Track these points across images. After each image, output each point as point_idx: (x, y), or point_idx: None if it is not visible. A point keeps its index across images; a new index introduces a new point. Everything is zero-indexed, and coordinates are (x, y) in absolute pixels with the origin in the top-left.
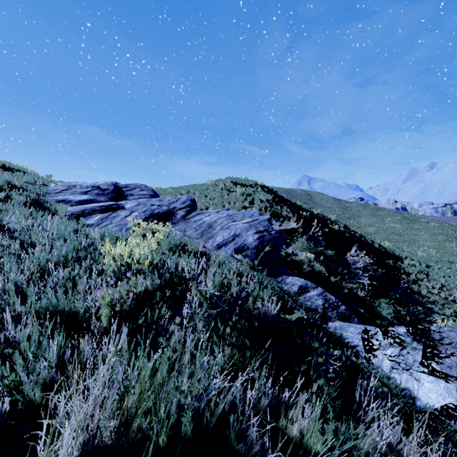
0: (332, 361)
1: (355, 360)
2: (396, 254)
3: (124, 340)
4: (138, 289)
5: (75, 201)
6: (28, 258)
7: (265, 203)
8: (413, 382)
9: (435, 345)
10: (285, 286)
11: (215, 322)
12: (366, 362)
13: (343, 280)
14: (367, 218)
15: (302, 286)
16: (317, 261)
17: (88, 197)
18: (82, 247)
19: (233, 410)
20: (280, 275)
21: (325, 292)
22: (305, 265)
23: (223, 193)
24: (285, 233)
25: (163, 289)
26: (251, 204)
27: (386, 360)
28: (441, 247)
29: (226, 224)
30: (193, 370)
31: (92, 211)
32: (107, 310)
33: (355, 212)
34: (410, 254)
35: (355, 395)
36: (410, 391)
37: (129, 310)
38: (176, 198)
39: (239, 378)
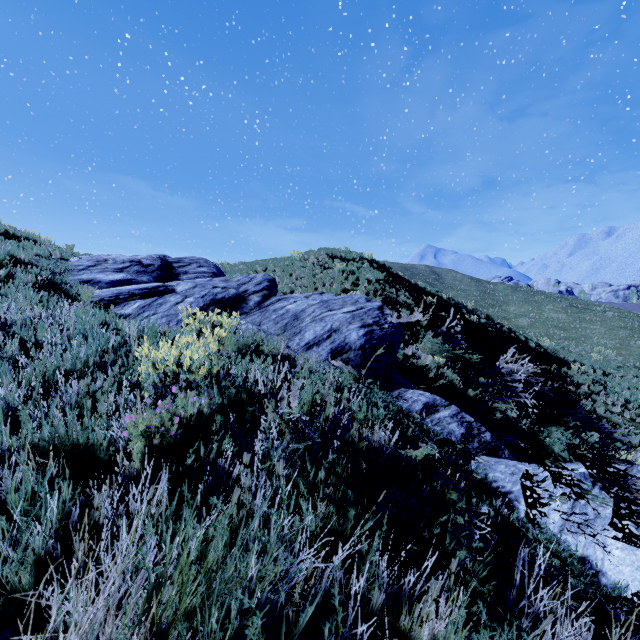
0: (479, 523)
1: (508, 514)
2: (560, 357)
3: (164, 491)
4: (188, 411)
5: (105, 282)
6: (30, 365)
7: (374, 285)
8: (594, 548)
9: (635, 499)
10: (404, 404)
11: (302, 460)
12: (529, 522)
13: (493, 399)
14: (518, 305)
15: (428, 404)
16: (448, 367)
17: (125, 276)
18: (110, 348)
19: (328, 601)
20: (397, 387)
21: (461, 412)
22: (431, 373)
23: (315, 271)
24: (402, 326)
25: (226, 411)
26: (355, 286)
27: (554, 515)
28: (624, 346)
29: (319, 314)
30: (267, 545)
31: (129, 296)
32: (140, 444)
33: (502, 297)
34: (580, 357)
35: (511, 570)
36: (591, 562)
37: (174, 444)
38: (248, 277)
39: (338, 554)
